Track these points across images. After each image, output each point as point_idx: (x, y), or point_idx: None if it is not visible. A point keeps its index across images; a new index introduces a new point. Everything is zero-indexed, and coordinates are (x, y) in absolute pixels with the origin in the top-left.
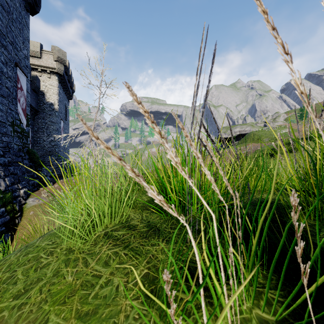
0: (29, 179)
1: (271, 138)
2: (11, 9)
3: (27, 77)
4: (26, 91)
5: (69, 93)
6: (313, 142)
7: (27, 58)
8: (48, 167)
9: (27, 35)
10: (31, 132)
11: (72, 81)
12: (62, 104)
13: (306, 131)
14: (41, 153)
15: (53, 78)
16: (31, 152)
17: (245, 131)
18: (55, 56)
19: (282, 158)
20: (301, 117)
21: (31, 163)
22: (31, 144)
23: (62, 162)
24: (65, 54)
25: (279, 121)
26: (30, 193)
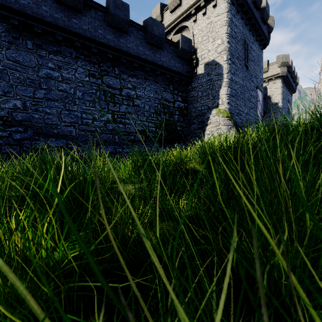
0: None
1: None
2: (254, 58)
3: (261, 92)
4: (261, 101)
5: (292, 88)
6: None
7: (261, 80)
8: None
9: (261, 65)
10: None
11: (294, 75)
12: (285, 100)
13: None
14: None
15: (277, 82)
16: None
17: None
18: (279, 63)
19: None
20: None
21: None
22: None
23: None
24: (288, 56)
25: None
26: None
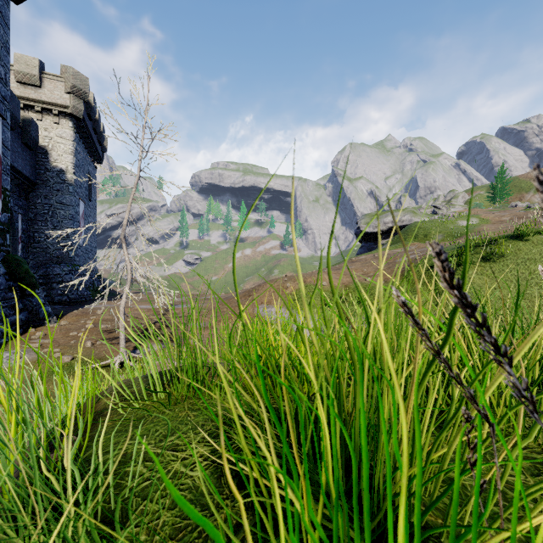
0: (6, 314)
1: (447, 235)
2: None
3: (3, 119)
4: (2, 145)
5: (96, 153)
6: (526, 243)
7: (4, 82)
8: (55, 286)
9: (5, 39)
10: (22, 221)
11: (101, 131)
12: (82, 172)
13: (503, 222)
14: (42, 260)
15: (65, 124)
16: (12, 261)
17: (402, 221)
18: (68, 84)
19: (473, 271)
20: (492, 199)
21: (11, 281)
22: (21, 244)
23: (80, 276)
24: (87, 81)
25: (456, 206)
26: (7, 340)
